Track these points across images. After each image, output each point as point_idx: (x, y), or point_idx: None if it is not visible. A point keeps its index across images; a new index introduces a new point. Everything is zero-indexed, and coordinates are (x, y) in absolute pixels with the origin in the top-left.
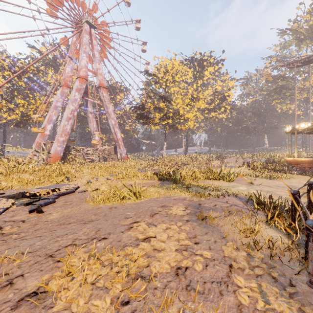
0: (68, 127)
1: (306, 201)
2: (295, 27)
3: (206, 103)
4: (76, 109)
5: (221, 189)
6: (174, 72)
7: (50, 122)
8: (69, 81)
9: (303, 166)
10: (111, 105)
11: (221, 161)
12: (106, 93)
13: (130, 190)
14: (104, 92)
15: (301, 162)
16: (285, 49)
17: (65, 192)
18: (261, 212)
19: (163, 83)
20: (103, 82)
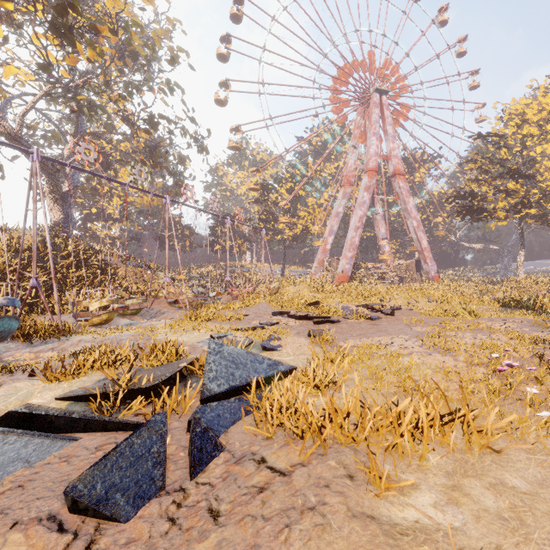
0: (356, 239)
1: None
2: None
3: None
4: (365, 215)
5: None
6: (543, 115)
7: (331, 234)
8: (352, 177)
9: None
10: (411, 199)
11: None
12: (403, 182)
13: (465, 309)
14: (401, 181)
15: None
16: None
17: (395, 308)
18: None
19: (516, 145)
20: (399, 167)
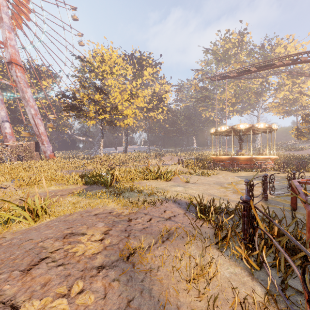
0: None
1: (237, 197)
2: (215, 49)
3: (145, 102)
4: None
5: (159, 192)
6: (112, 63)
7: None
8: None
9: (223, 162)
10: (29, 90)
11: (159, 159)
12: (21, 73)
13: (22, 208)
14: (19, 71)
15: (221, 159)
16: (208, 65)
17: None
18: (205, 223)
19: (99, 73)
20: (16, 57)
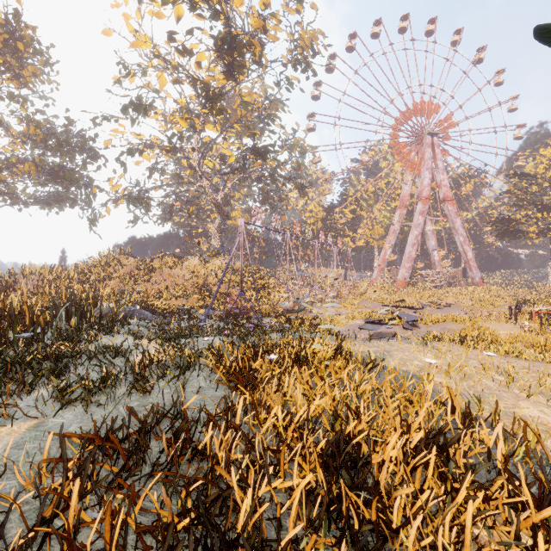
0: (413, 253)
1: None
2: None
3: None
4: (419, 234)
5: None
6: None
7: (389, 247)
8: (407, 201)
9: None
10: (458, 219)
11: None
12: (452, 206)
13: (491, 304)
14: (450, 205)
15: None
16: None
17: (450, 304)
18: None
19: (545, 182)
20: (448, 194)
